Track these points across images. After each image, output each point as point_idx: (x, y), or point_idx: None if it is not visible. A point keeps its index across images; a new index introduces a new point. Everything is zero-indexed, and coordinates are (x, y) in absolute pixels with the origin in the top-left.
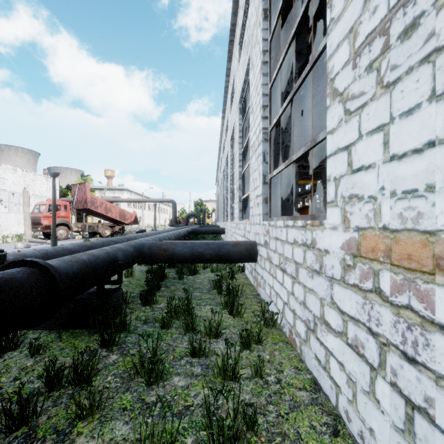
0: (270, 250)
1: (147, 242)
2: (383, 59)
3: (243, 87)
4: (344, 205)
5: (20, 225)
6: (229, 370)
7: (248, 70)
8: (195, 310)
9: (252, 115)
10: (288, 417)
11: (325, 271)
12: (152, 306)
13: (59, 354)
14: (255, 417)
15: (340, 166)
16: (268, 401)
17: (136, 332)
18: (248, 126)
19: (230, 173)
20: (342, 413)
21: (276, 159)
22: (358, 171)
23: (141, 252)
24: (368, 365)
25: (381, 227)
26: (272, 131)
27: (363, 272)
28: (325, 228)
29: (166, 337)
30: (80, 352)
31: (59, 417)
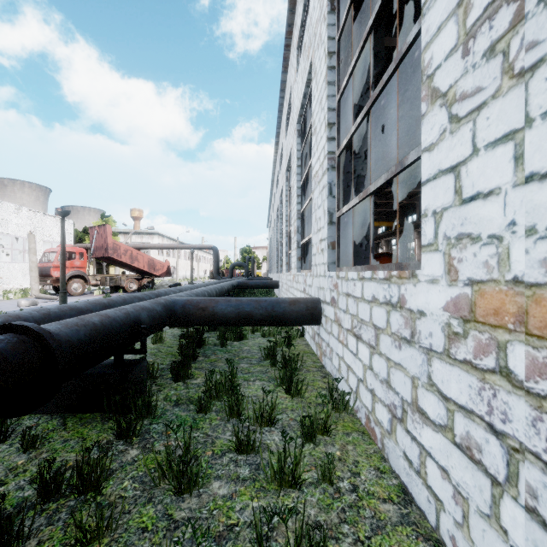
0: (338, 310)
1: (180, 299)
2: (513, 36)
3: (303, 103)
4: (449, 249)
5: (25, 278)
6: (287, 473)
7: (308, 80)
8: (242, 387)
9: (315, 137)
10: (371, 543)
11: (418, 340)
12: (187, 382)
13: (61, 449)
14: (325, 544)
15: (443, 194)
16: (342, 518)
17: (164, 418)
18: (309, 153)
19: (286, 212)
20: (445, 539)
21: (345, 192)
22: (471, 200)
23: (173, 312)
24: (488, 477)
25: (510, 279)
26: (341, 156)
27: (480, 343)
28: (419, 281)
29: (203, 424)
30: (86, 448)
31: (53, 542)
